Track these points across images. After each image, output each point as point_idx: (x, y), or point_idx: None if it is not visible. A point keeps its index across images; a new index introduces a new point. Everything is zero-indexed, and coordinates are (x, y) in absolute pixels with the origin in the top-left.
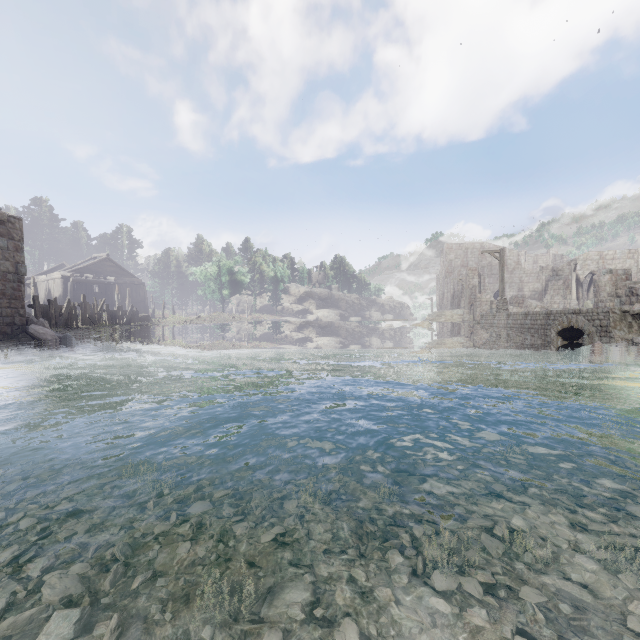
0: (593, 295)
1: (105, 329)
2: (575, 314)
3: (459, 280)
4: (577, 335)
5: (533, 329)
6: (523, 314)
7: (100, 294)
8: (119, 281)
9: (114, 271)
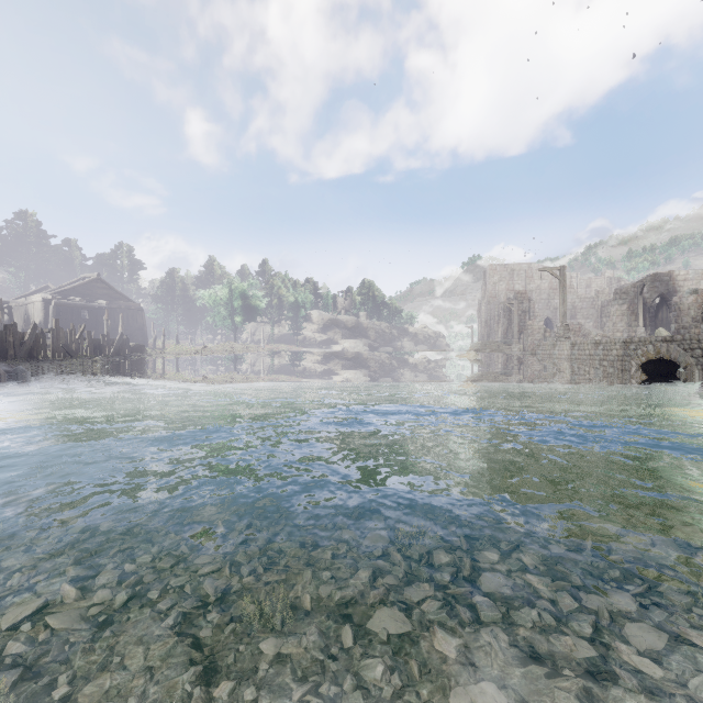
0: (673, 320)
1: (82, 361)
2: (666, 342)
3: (507, 304)
4: (664, 368)
5: (606, 361)
6: (593, 343)
7: (89, 320)
8: (112, 305)
9: (106, 294)
